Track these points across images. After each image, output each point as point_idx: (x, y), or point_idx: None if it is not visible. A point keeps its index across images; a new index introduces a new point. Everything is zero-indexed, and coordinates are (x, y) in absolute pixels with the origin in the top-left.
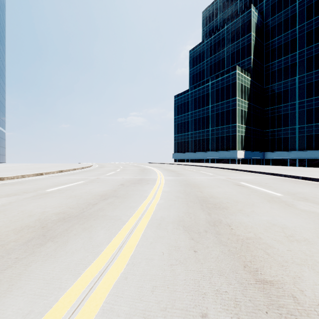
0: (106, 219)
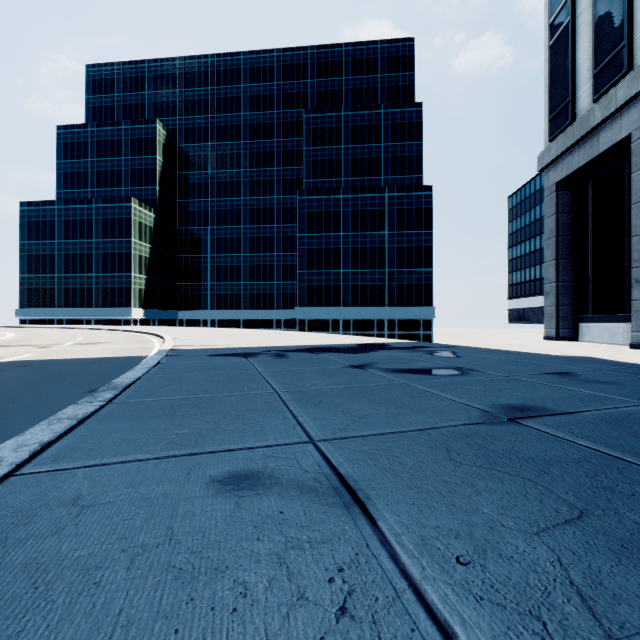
0: None
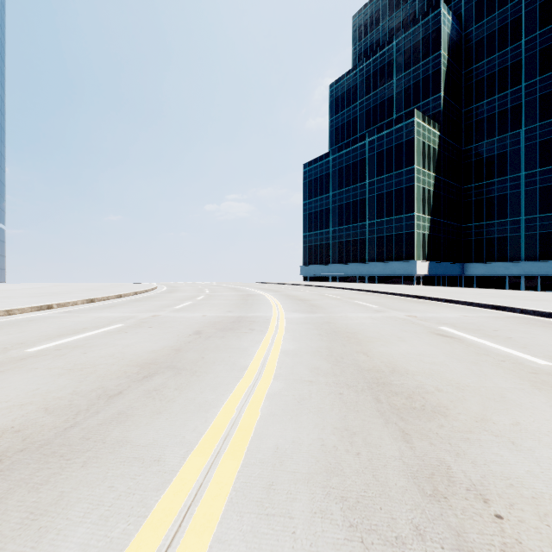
0: (120, 461)
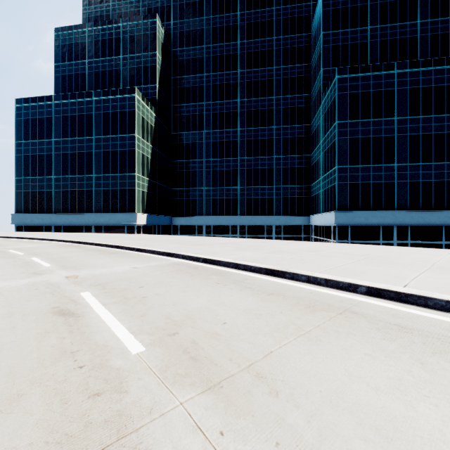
0: None
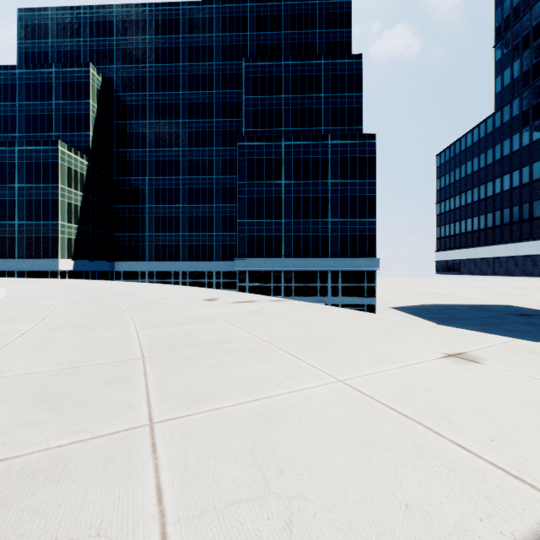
0: None
